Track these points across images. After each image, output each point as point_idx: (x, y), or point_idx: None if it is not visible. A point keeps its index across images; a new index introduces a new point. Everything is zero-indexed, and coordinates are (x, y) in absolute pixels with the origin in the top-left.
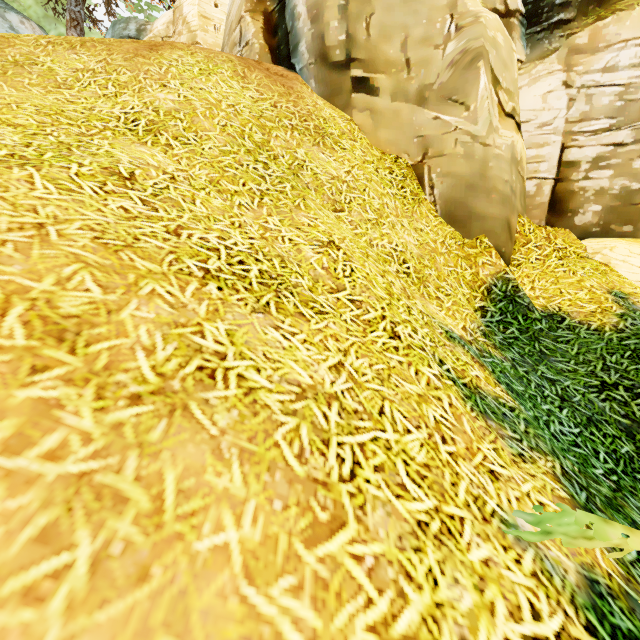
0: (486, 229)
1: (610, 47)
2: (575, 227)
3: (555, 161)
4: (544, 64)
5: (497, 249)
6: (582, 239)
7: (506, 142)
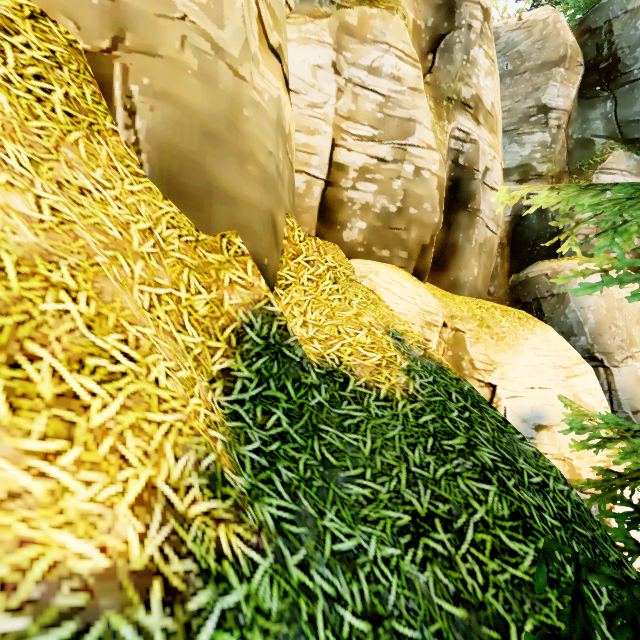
0: (239, 222)
1: (375, 44)
2: (344, 243)
3: (325, 157)
4: (315, 25)
5: (257, 259)
6: (350, 258)
7: (270, 91)
